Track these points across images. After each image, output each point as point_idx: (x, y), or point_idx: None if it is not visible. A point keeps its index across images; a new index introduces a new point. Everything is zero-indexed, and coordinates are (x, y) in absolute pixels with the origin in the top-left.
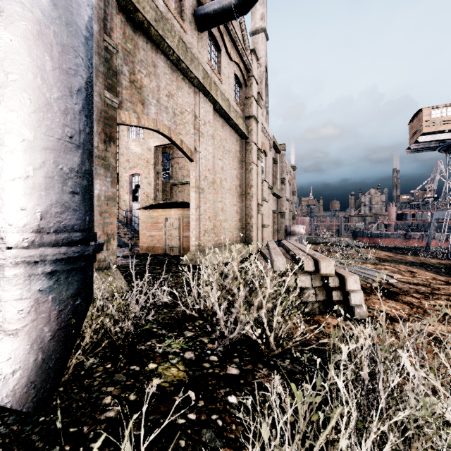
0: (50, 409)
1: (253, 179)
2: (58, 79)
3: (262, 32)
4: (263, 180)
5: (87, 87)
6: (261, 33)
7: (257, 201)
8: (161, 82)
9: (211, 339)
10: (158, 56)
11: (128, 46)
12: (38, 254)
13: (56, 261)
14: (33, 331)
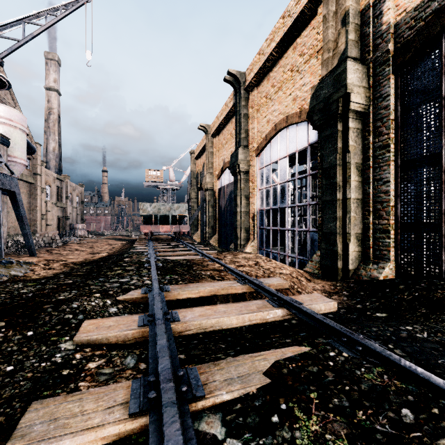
0: None
1: (38, 203)
2: None
3: (55, 91)
4: (47, 201)
5: None
6: (54, 91)
7: (41, 213)
8: None
9: None
10: None
11: None
12: None
13: None
14: None
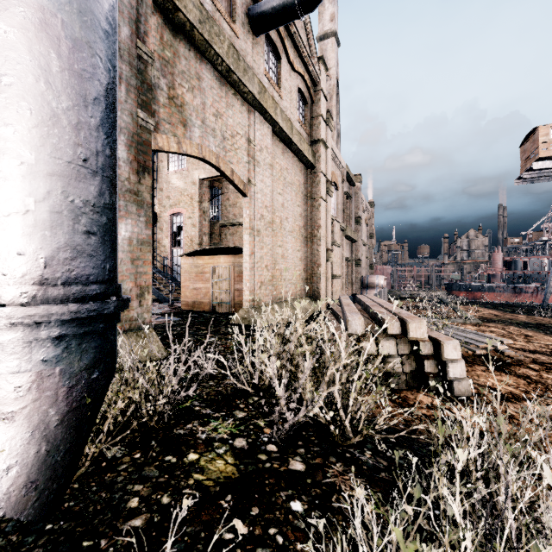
0: (60, 513)
1: (321, 218)
2: (67, 83)
3: (332, 37)
4: (334, 219)
5: (107, 96)
6: (330, 38)
7: (326, 246)
8: (206, 98)
9: (268, 421)
10: (203, 66)
11: (166, 54)
12: (40, 313)
13: (65, 323)
14: (35, 414)
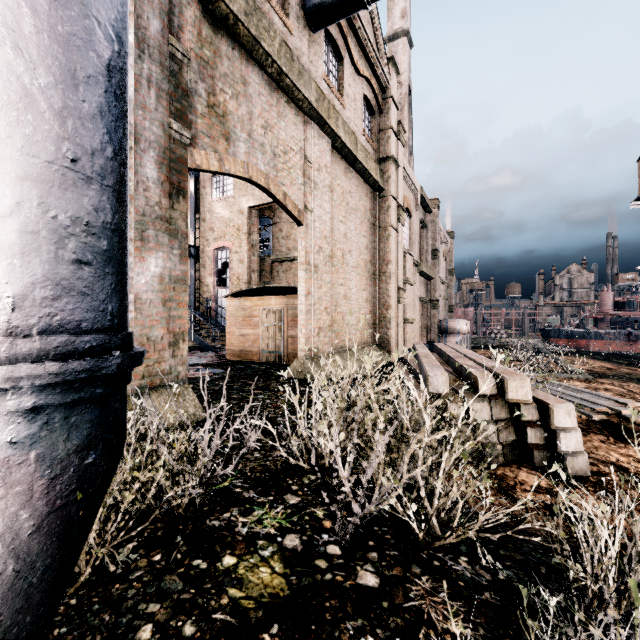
0: None
1: (391, 251)
2: (47, 51)
3: (403, 36)
4: (406, 252)
5: (109, 75)
6: (401, 38)
7: (397, 284)
8: (254, 106)
9: (328, 511)
10: (249, 67)
11: (205, 54)
12: (1, 376)
13: (44, 388)
14: None
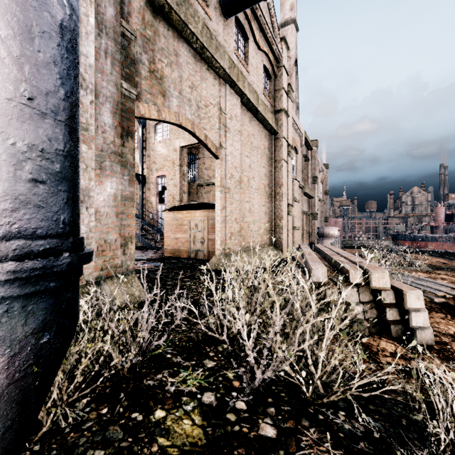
0: None
1: (283, 177)
2: (7, 9)
3: (292, 23)
4: (294, 178)
5: (61, 33)
6: (290, 24)
7: (287, 202)
8: (183, 72)
9: (237, 373)
10: (180, 44)
11: (148, 33)
12: None
13: (4, 283)
14: None
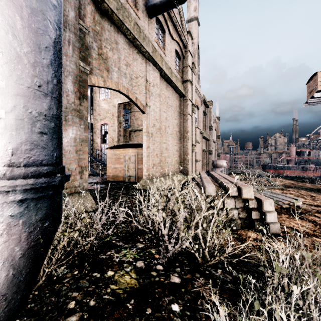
0: (25, 311)
1: (189, 126)
2: (27, 36)
3: (195, 20)
4: (196, 127)
5: (55, 46)
6: (194, 21)
7: (192, 143)
8: (121, 54)
9: (157, 250)
10: (119, 35)
11: (97, 28)
12: (8, 185)
13: (26, 191)
14: (5, 251)
